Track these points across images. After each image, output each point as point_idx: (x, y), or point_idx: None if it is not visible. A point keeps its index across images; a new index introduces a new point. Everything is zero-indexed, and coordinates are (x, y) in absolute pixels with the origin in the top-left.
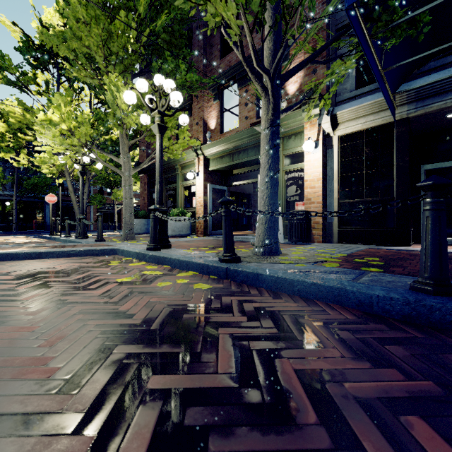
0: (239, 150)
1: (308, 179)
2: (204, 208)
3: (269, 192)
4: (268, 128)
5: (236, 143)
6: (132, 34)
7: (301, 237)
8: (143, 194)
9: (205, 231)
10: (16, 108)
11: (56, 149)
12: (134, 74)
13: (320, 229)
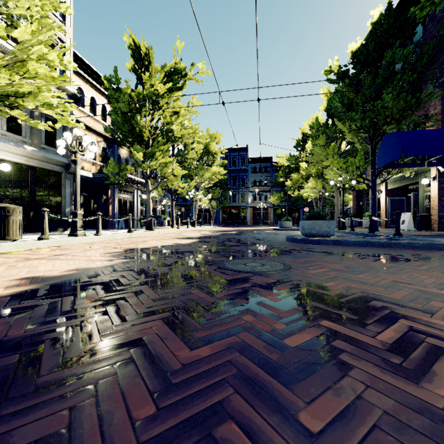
0: (403, 178)
1: (432, 197)
2: (385, 212)
3: (371, 212)
4: (371, 192)
5: (400, 174)
6: (335, 152)
7: (420, 228)
8: (353, 203)
9: (385, 225)
10: (295, 175)
11: (310, 193)
12: (340, 154)
13: (437, 224)
